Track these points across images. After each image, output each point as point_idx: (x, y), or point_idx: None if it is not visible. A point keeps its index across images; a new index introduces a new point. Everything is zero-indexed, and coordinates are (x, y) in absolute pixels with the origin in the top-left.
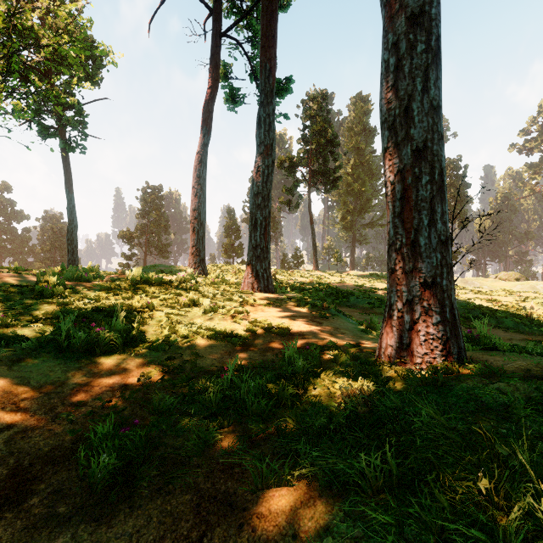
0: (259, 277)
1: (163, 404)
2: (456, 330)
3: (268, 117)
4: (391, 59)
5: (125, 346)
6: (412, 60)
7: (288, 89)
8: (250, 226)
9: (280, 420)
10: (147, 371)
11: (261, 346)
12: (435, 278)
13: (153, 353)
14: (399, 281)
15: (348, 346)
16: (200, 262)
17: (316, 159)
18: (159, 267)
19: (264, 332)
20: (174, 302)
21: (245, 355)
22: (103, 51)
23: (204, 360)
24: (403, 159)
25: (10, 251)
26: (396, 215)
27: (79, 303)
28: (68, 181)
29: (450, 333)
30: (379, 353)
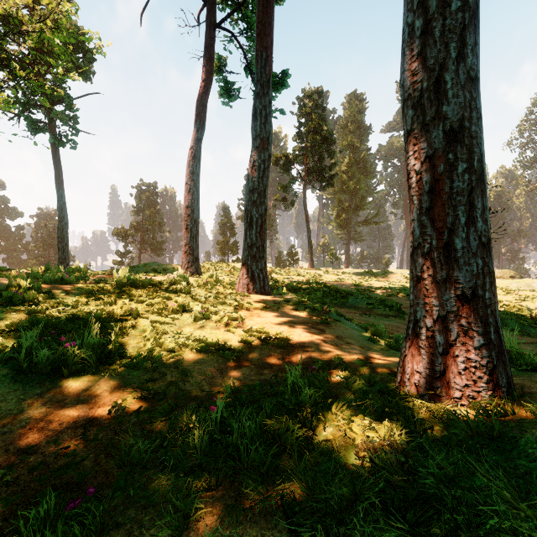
0: (254, 277)
1: (134, 451)
2: (503, 355)
3: (264, 109)
4: (417, 22)
5: (99, 363)
6: (445, 21)
7: (285, 83)
8: (245, 223)
9: (284, 478)
10: (122, 397)
11: (258, 361)
12: (476, 290)
13: (133, 372)
14: (427, 292)
15: (359, 364)
16: (193, 261)
17: (312, 156)
18: (152, 266)
19: (261, 342)
20: (161, 307)
21: (239, 373)
22: (90, 38)
23: (192, 380)
24: (433, 143)
25: (4, 248)
26: (424, 211)
27: (53, 310)
28: (58, 177)
29: (497, 360)
30: (402, 379)
